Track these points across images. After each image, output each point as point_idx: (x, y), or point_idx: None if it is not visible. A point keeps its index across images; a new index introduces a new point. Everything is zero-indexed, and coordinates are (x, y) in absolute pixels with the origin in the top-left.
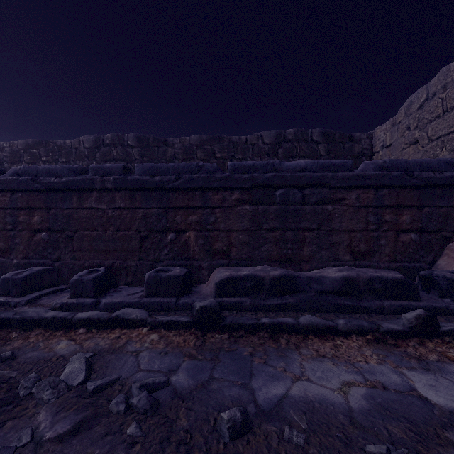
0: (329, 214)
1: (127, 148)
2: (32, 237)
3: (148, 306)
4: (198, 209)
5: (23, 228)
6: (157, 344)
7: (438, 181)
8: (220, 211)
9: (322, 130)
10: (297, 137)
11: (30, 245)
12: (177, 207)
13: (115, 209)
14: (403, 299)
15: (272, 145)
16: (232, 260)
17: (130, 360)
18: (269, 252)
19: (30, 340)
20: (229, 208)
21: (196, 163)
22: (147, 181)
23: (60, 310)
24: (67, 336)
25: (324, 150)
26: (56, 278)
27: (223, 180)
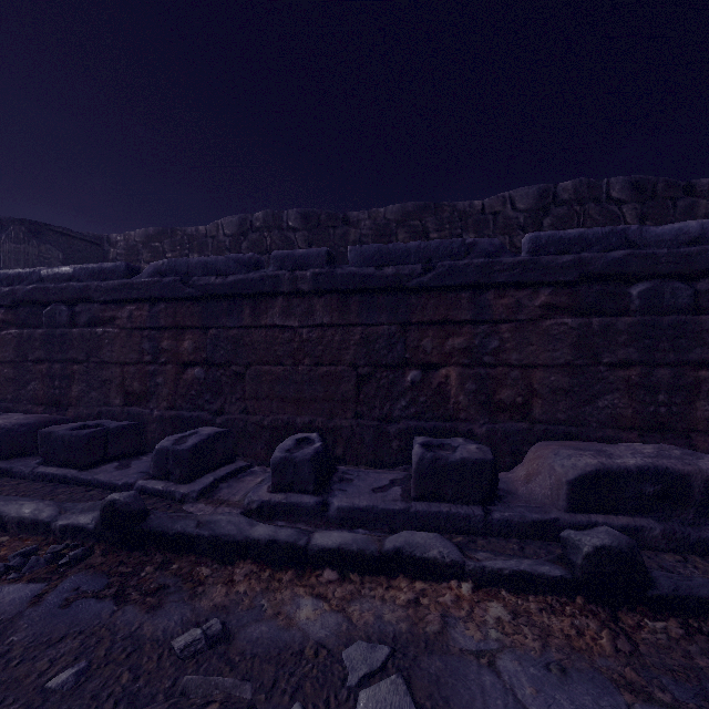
0: None
1: (287, 232)
2: (180, 375)
3: (426, 519)
4: (464, 325)
5: (167, 360)
6: (514, 633)
7: None
8: (509, 329)
9: (630, 179)
10: (580, 196)
11: (177, 388)
12: (425, 322)
13: (313, 327)
14: None
15: (530, 211)
16: (536, 424)
17: (486, 683)
18: (615, 410)
19: (239, 589)
20: (528, 323)
21: (460, 239)
22: (370, 276)
23: (259, 514)
24: (305, 586)
25: (634, 215)
26: (231, 448)
27: (519, 269)
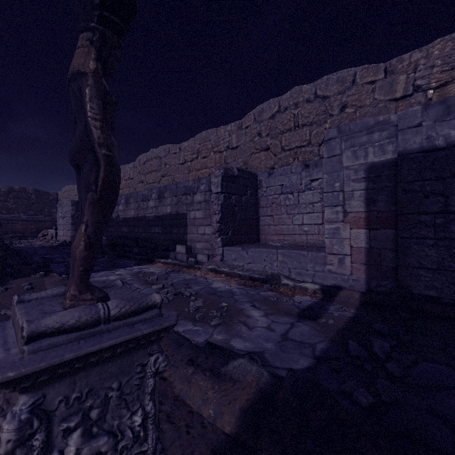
0: (15, 226)
1: None
2: None
3: None
4: None
5: None
6: None
7: (39, 220)
8: None
9: (34, 189)
10: (21, 191)
11: None
12: None
13: None
14: (22, 238)
15: (6, 192)
16: None
17: None
18: None
19: None
20: None
21: None
22: None
23: None
24: None
25: (35, 197)
26: None
27: None
